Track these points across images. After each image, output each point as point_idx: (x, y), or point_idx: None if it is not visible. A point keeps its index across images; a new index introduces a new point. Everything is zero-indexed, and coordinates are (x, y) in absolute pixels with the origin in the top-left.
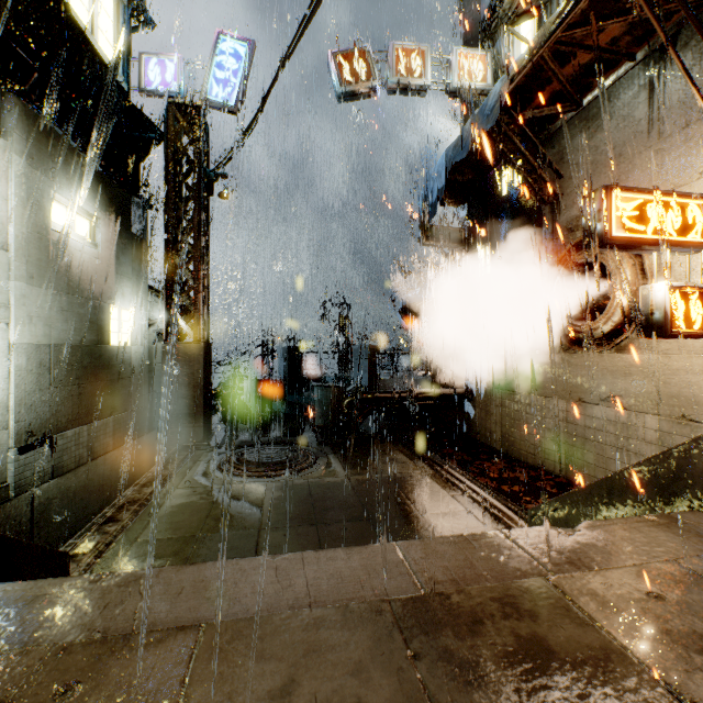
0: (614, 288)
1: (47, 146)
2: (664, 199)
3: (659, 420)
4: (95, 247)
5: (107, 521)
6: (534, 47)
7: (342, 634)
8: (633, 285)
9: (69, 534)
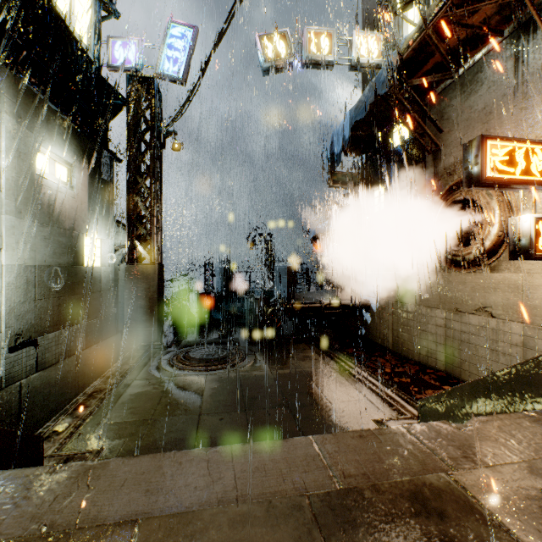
0: (485, 220)
1: (33, 108)
2: (529, 146)
3: (523, 326)
4: (71, 189)
5: (78, 407)
6: (421, 25)
7: (265, 531)
8: (501, 217)
9: (51, 415)
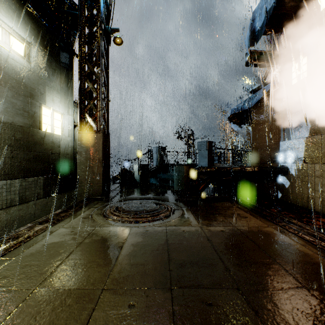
0: None
1: None
2: None
3: None
4: (28, 63)
5: None
6: None
7: None
8: None
9: None
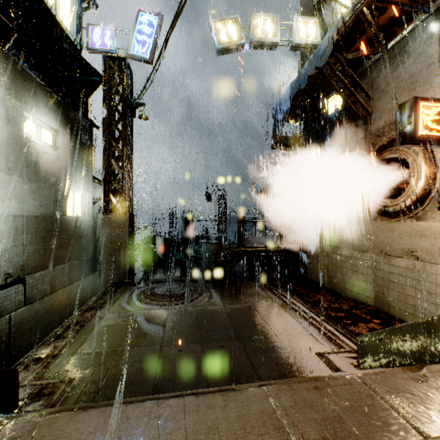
0: (412, 175)
1: (21, 81)
2: None
3: None
4: (55, 151)
5: (56, 338)
6: (356, 3)
7: None
8: (427, 172)
9: (37, 342)
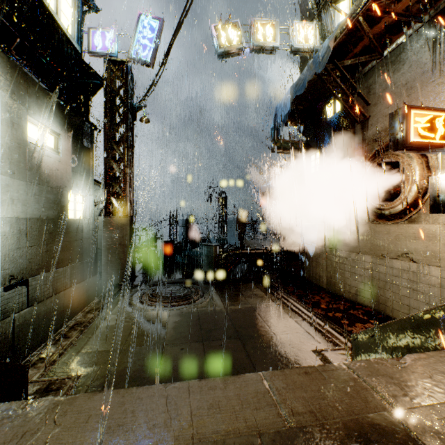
0: (407, 179)
1: (24, 86)
2: None
3: (440, 270)
4: (57, 154)
5: (61, 337)
6: (353, 13)
7: None
8: (421, 176)
9: (40, 343)
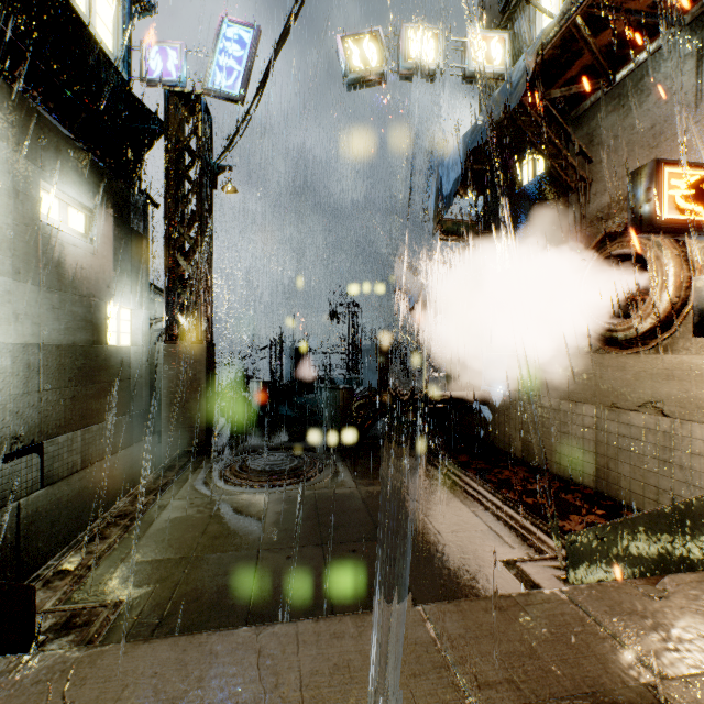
0: (654, 281)
1: (36, 132)
2: None
3: None
4: (90, 242)
5: (93, 538)
6: (566, 11)
7: None
8: (677, 277)
9: (61, 546)
